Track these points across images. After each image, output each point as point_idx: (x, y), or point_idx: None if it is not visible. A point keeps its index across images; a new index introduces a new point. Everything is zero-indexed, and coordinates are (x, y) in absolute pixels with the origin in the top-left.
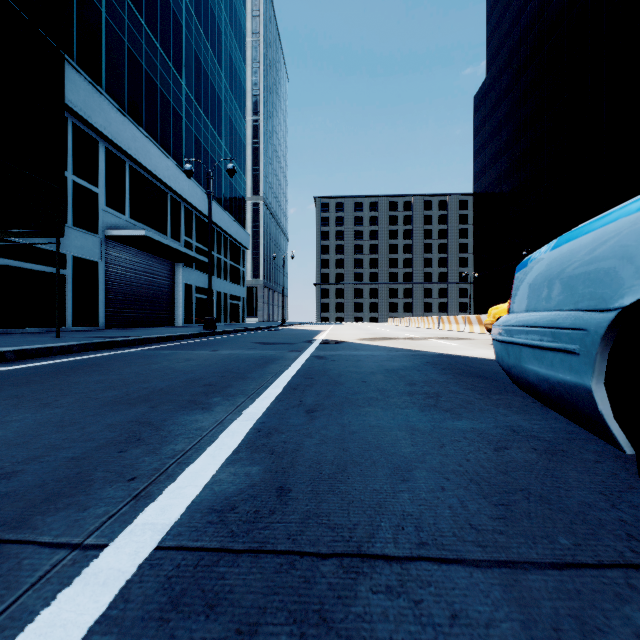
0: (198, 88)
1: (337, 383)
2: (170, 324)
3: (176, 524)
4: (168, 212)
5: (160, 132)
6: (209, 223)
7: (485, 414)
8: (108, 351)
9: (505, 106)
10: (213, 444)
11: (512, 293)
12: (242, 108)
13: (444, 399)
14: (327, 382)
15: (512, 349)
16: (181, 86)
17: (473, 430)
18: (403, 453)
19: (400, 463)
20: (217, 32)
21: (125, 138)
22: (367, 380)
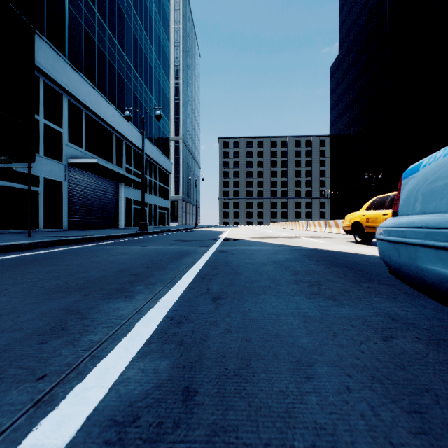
0: (135, 59)
1: (237, 273)
2: (115, 227)
3: (68, 445)
4: (114, 147)
5: (108, 89)
6: (142, 154)
7: (362, 301)
8: (65, 247)
9: (352, 73)
10: (128, 334)
11: (400, 197)
12: (167, 74)
13: (324, 287)
14: (229, 272)
15: (405, 249)
16: (123, 57)
17: (357, 318)
18: (301, 344)
19: (300, 356)
20: (149, 19)
21: (82, 93)
22: (260, 270)
